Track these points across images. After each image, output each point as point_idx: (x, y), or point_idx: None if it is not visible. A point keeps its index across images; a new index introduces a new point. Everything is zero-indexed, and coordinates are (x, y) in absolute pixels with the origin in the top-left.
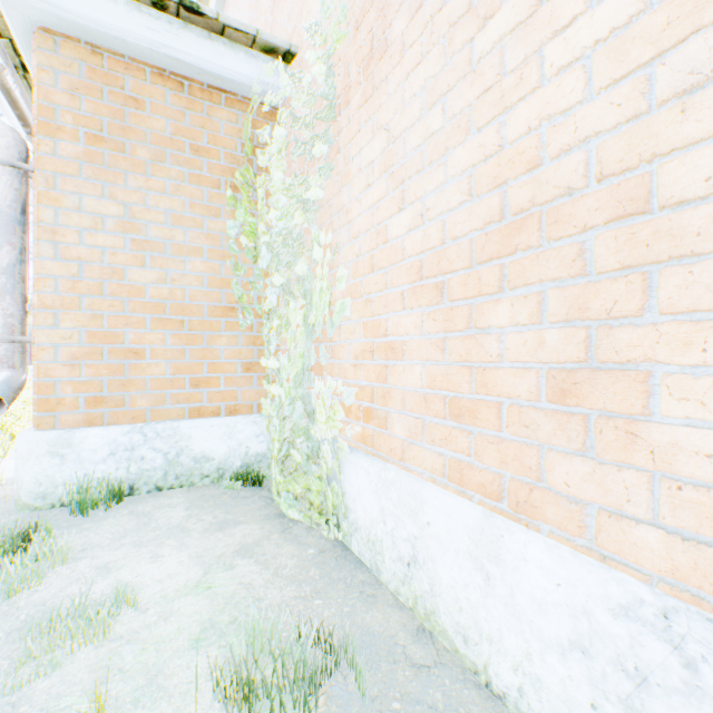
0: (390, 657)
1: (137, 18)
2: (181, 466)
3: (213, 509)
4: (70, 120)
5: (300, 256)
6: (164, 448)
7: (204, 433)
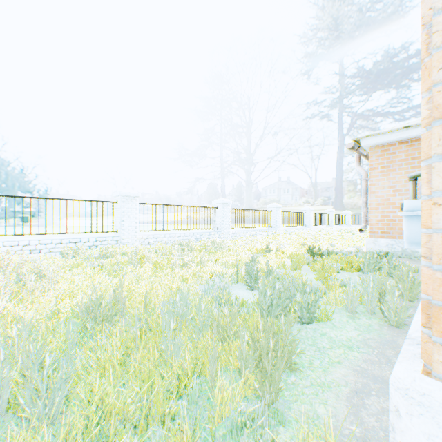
0: None
1: (392, 135)
2: (406, 252)
3: (411, 262)
4: (376, 165)
5: None
6: (400, 246)
7: None
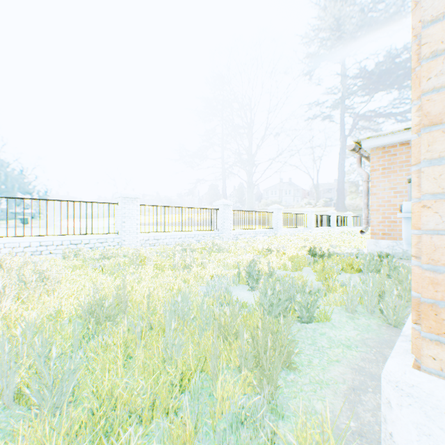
0: None
1: (393, 137)
2: (407, 253)
3: None
4: (377, 167)
5: None
6: (401, 248)
7: None
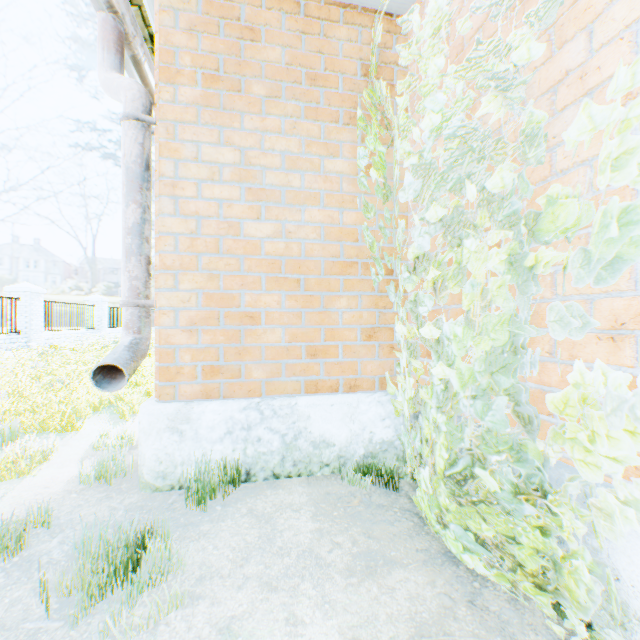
0: None
1: None
2: (298, 450)
3: (346, 524)
4: (188, 62)
5: (496, 161)
6: (280, 428)
7: (323, 413)
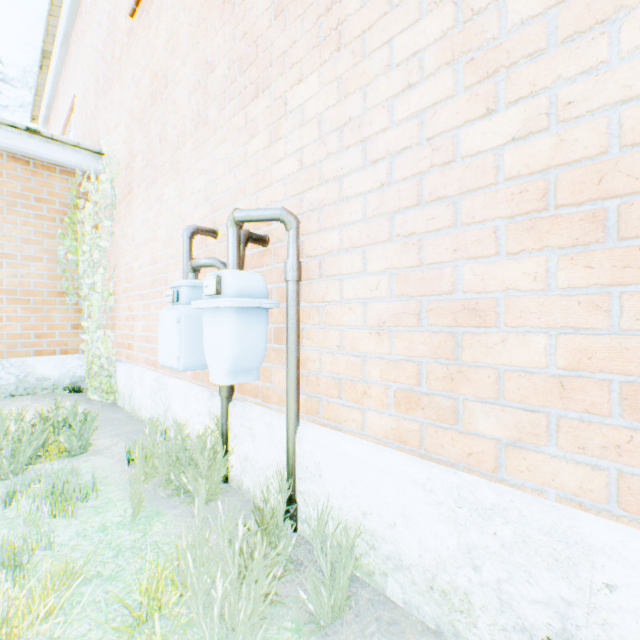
0: (114, 420)
1: None
2: (28, 383)
3: (49, 400)
4: None
5: (97, 273)
6: (17, 372)
7: (45, 364)
